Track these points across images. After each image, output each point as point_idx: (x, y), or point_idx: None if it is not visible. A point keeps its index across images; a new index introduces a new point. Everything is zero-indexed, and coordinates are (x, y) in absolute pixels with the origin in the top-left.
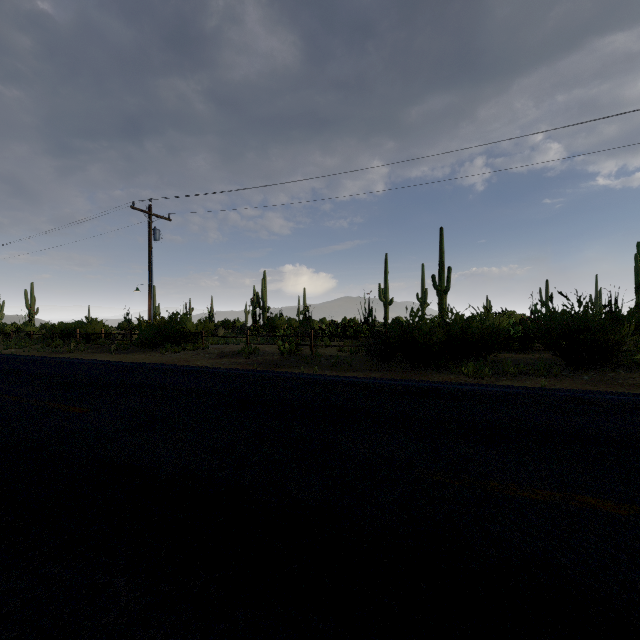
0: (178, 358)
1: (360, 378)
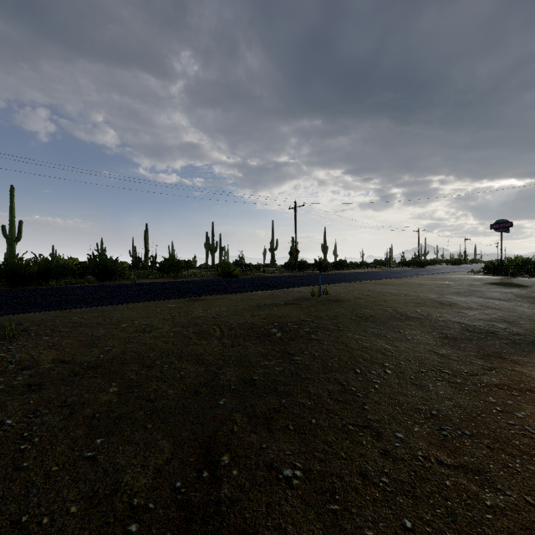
0: None
1: None
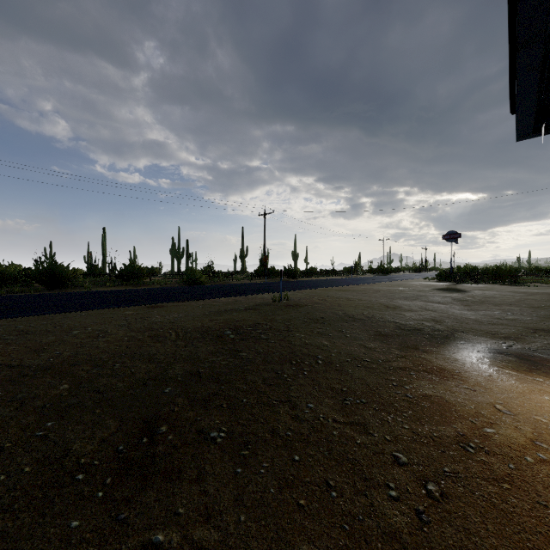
0: None
1: None
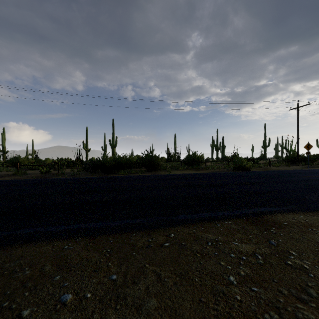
0: None
1: (86, 177)
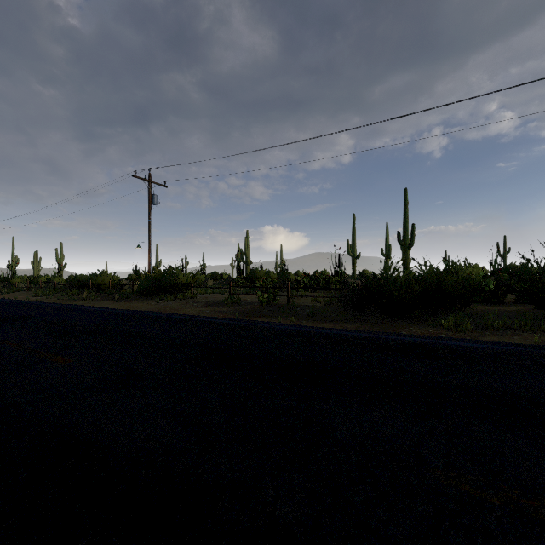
0: (170, 306)
1: (337, 330)
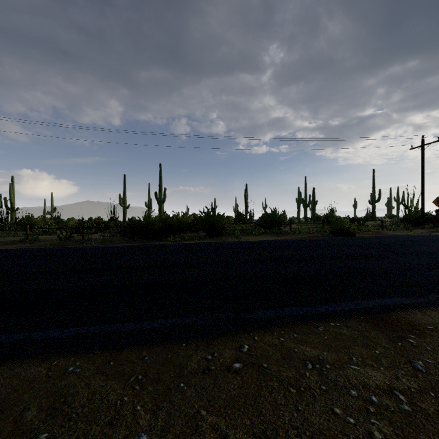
0: None
1: (121, 245)
